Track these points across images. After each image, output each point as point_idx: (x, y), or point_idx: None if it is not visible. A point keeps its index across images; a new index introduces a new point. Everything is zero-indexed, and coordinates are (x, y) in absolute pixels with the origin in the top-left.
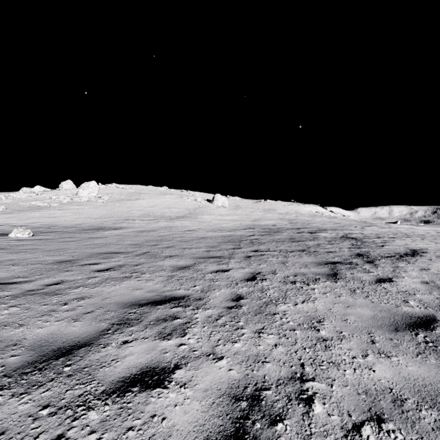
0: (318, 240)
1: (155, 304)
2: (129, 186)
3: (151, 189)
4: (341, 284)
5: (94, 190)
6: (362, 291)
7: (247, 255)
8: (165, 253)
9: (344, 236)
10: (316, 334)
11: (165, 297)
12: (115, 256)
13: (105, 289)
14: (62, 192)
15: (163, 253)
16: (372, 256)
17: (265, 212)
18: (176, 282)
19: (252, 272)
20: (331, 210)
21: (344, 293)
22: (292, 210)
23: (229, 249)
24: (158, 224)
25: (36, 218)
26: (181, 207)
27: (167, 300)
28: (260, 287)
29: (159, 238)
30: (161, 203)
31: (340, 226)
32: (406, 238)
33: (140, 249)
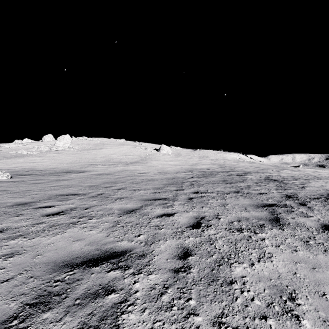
0: (247, 182)
1: (90, 265)
2: (95, 139)
3: (112, 141)
4: (289, 232)
5: (68, 141)
6: (316, 242)
7: (189, 197)
8: (116, 195)
9: (266, 178)
10: (299, 328)
11: (104, 252)
12: (72, 197)
13: (43, 240)
14: (44, 143)
15: (115, 195)
16: (300, 197)
17: (200, 159)
18: (120, 230)
19: (196, 216)
20: (251, 157)
21: (299, 246)
22: (221, 156)
23: (173, 190)
24: (116, 168)
25: (19, 164)
26: (135, 154)
27: (106, 257)
28: (207, 236)
29: (114, 180)
30: (120, 152)
31: (260, 170)
32: (318, 180)
33: (96, 191)
